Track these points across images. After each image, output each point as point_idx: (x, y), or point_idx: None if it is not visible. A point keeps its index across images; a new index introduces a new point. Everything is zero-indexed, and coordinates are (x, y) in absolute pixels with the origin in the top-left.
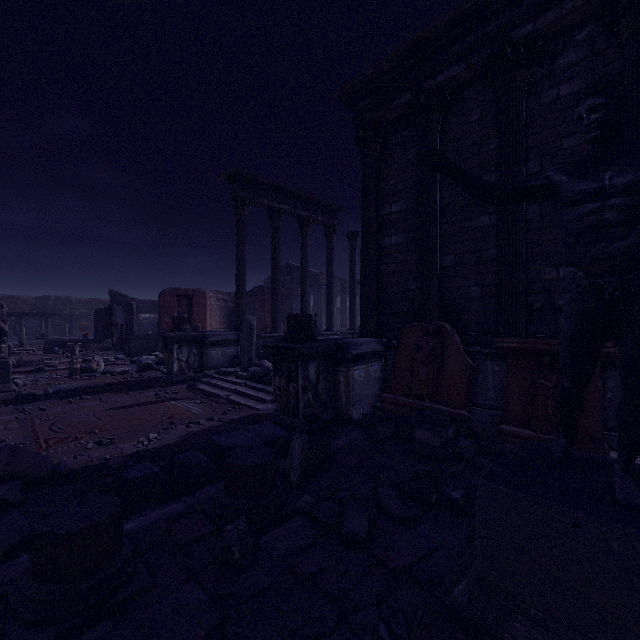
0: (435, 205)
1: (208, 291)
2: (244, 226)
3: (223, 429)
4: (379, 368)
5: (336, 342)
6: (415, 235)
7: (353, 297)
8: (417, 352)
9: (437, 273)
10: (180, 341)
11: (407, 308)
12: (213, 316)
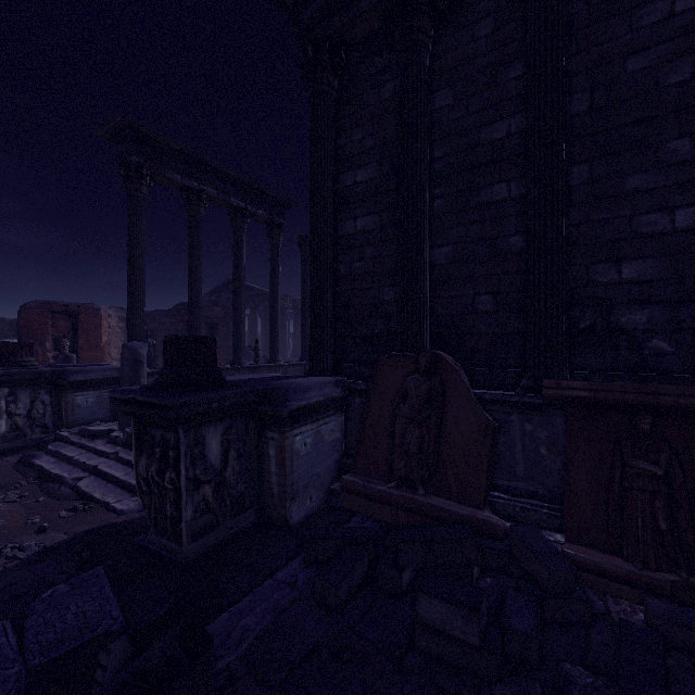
0: (425, 166)
1: (105, 307)
2: (141, 208)
3: (1, 586)
4: (338, 425)
5: (261, 387)
6: (392, 217)
7: (305, 318)
8: (401, 401)
9: (427, 274)
10: (12, 382)
11: (380, 329)
12: (114, 342)
